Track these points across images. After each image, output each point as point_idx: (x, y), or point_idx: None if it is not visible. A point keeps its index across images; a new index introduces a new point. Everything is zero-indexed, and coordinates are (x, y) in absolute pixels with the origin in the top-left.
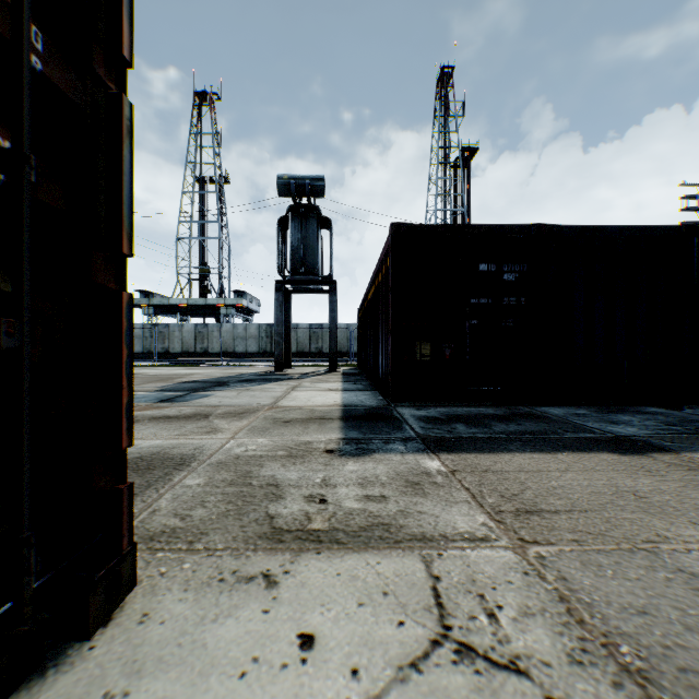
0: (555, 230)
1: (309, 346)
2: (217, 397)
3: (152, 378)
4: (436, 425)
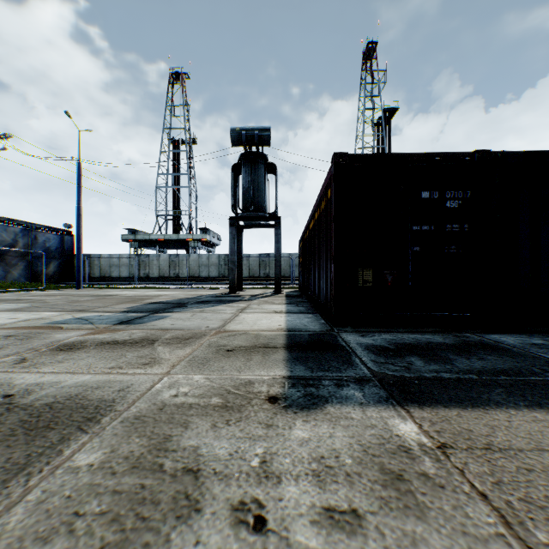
0: (499, 157)
1: (259, 272)
2: (172, 318)
3: (126, 299)
4: (388, 358)
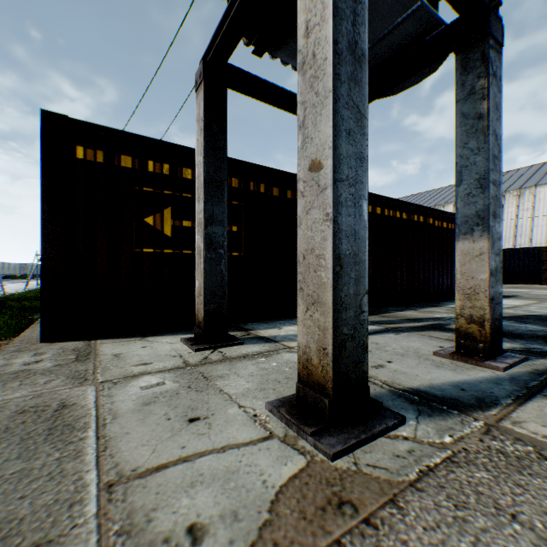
0: None
1: None
2: None
3: None
4: None
